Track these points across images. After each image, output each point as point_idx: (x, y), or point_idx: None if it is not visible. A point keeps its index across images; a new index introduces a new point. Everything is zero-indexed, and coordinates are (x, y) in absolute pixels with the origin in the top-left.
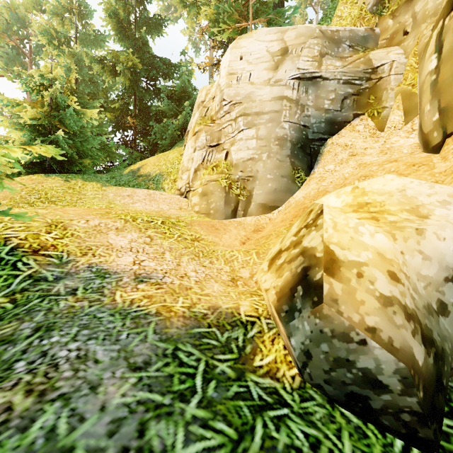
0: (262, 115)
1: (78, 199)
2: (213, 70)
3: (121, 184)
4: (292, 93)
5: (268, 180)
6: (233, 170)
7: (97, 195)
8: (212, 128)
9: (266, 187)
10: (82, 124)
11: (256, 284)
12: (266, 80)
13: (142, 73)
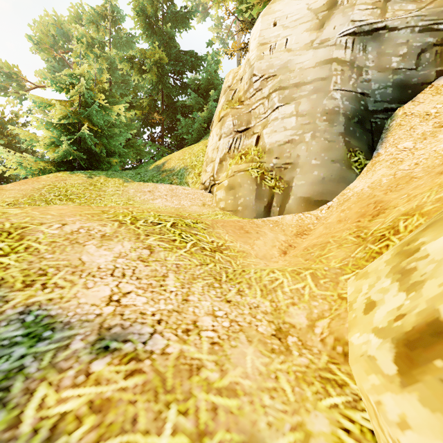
0: (303, 86)
1: (97, 196)
2: (241, 55)
3: (145, 180)
4: (345, 53)
5: (313, 166)
6: (266, 157)
7: (117, 192)
8: (240, 110)
9: (310, 176)
10: (111, 123)
11: (324, 346)
12: (308, 43)
13: (169, 68)
